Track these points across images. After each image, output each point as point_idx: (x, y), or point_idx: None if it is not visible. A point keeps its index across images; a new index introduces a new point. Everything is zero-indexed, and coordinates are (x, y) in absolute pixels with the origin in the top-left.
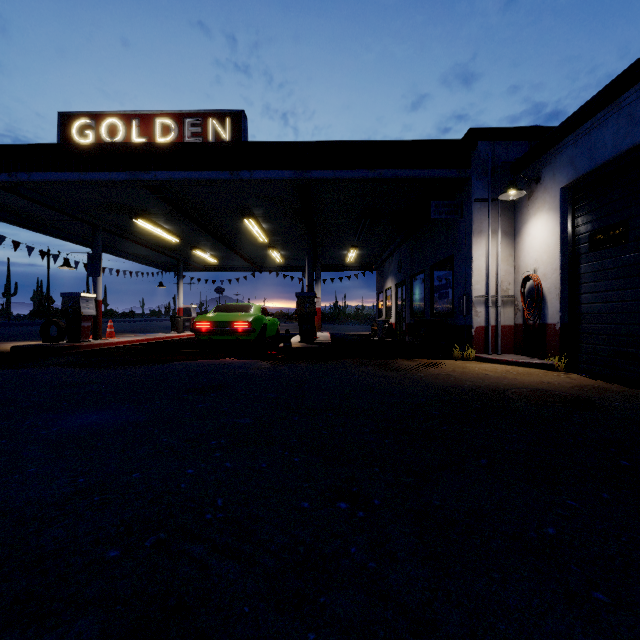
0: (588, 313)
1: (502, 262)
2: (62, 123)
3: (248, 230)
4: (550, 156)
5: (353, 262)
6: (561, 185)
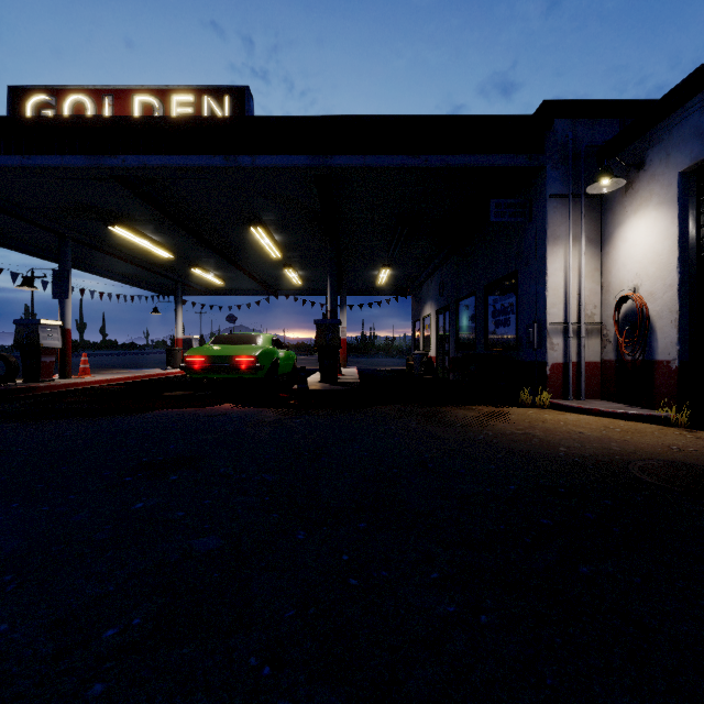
0: None
1: (586, 278)
2: (13, 100)
3: (257, 243)
4: (661, 130)
5: (384, 285)
6: (680, 168)
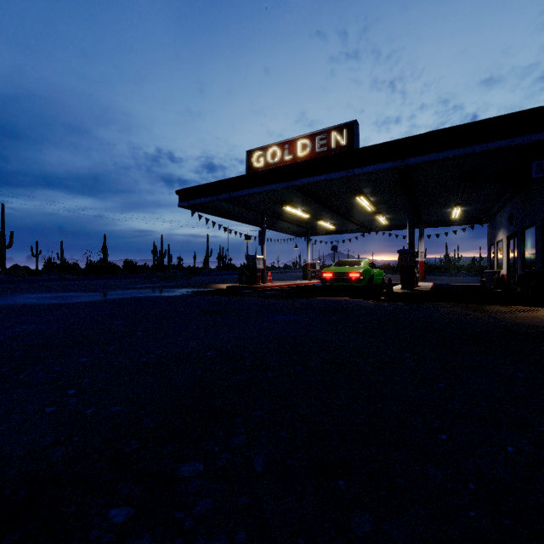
0: None
1: None
2: (248, 157)
3: (359, 203)
4: None
5: (459, 217)
6: None
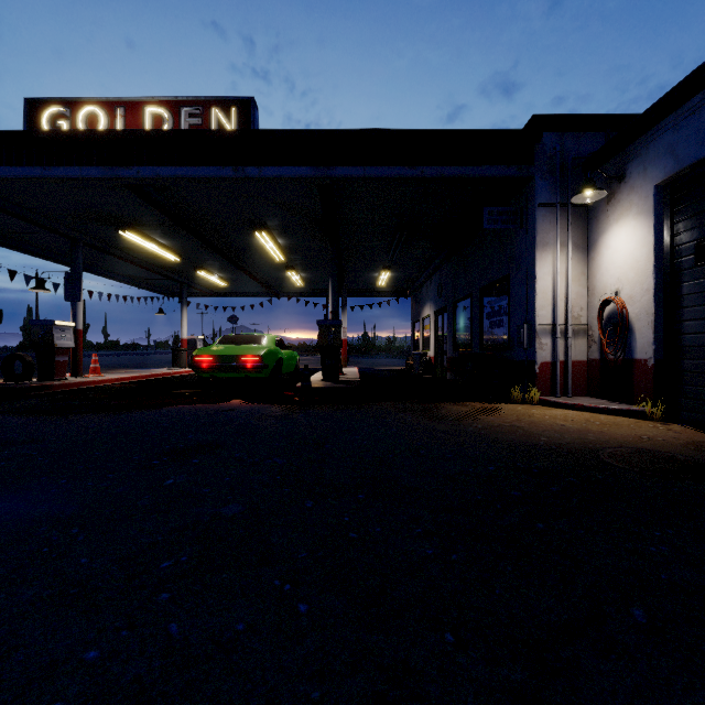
0: (694, 346)
1: (573, 282)
2: (29, 111)
3: (261, 246)
4: (639, 146)
5: (385, 286)
6: (655, 182)
